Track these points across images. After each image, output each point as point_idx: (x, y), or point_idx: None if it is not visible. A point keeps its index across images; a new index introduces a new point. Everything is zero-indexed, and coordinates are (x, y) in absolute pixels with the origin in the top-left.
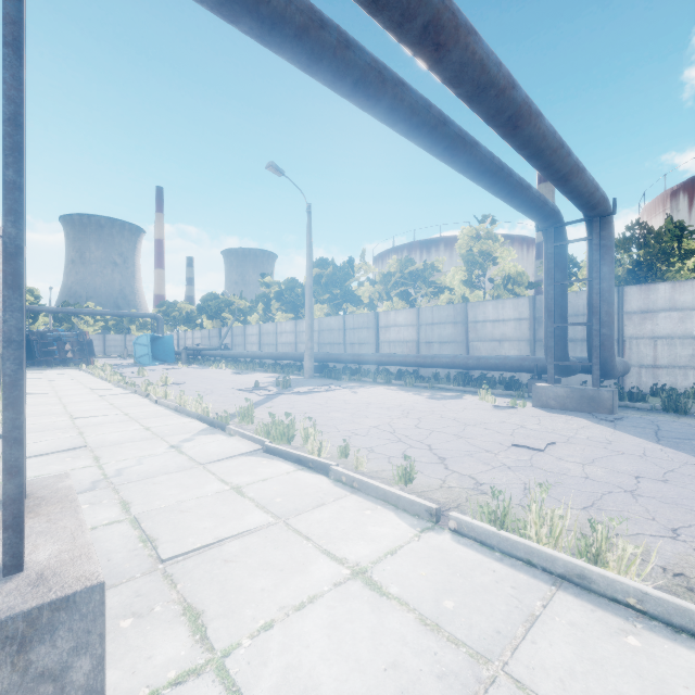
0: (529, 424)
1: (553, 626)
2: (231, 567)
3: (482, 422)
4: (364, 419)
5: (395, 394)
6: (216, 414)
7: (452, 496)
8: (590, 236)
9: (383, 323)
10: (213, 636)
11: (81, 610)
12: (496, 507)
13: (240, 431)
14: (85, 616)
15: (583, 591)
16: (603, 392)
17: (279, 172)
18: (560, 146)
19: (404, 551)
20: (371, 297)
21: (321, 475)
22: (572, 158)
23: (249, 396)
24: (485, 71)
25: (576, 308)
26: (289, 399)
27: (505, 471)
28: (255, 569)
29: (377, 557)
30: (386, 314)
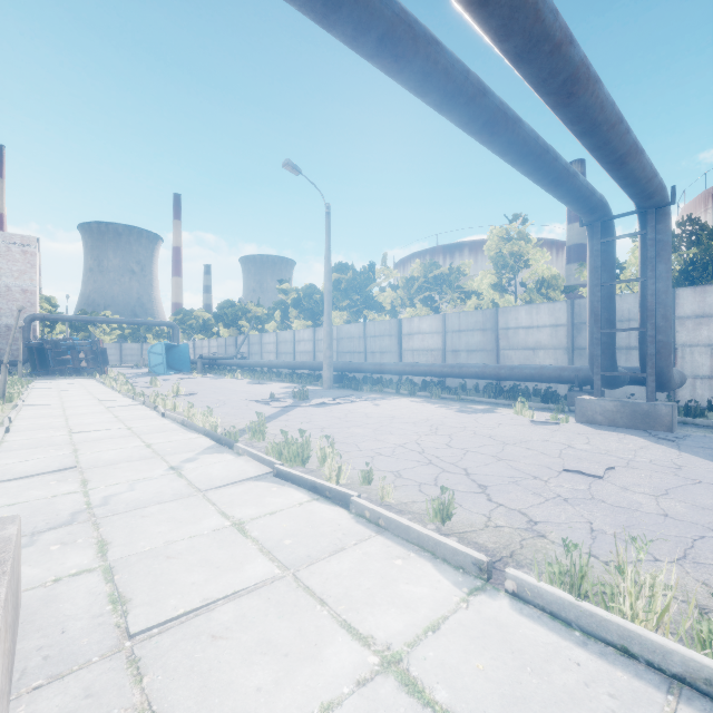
0: (577, 443)
1: None
2: (220, 648)
3: (523, 441)
4: (388, 436)
5: (421, 407)
6: (224, 429)
7: (502, 540)
8: (644, 230)
9: (406, 330)
10: None
11: None
12: (574, 568)
13: (249, 450)
14: None
15: None
16: (660, 407)
17: (296, 170)
18: (619, 120)
19: (450, 625)
20: (393, 303)
21: (340, 507)
22: (631, 135)
23: (263, 409)
24: (540, 18)
25: (620, 313)
26: (306, 411)
27: (562, 505)
28: (251, 652)
29: (414, 635)
30: (409, 321)
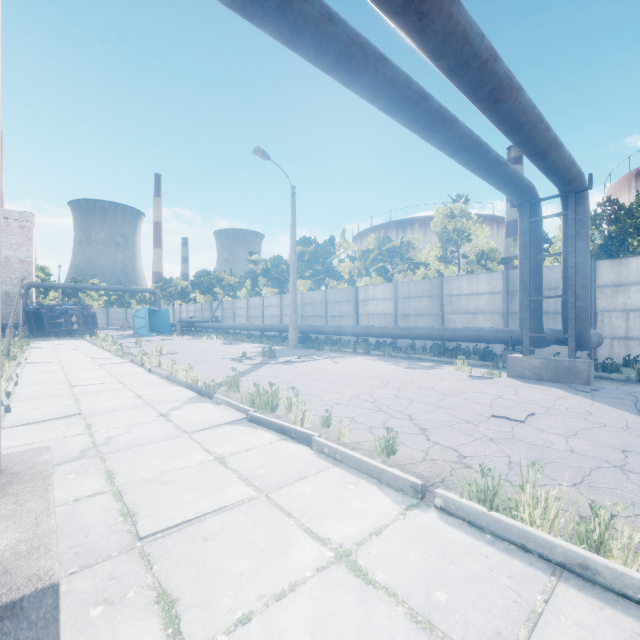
0: (506, 394)
1: (558, 626)
2: (210, 546)
3: (460, 393)
4: (345, 389)
5: (374, 364)
6: (204, 383)
7: (435, 470)
8: (565, 211)
9: (362, 296)
10: (186, 631)
11: (30, 617)
12: (486, 486)
13: (226, 400)
14: (34, 623)
15: (587, 583)
16: (579, 363)
17: (265, 156)
18: (540, 120)
19: (389, 531)
20: (351, 272)
21: (304, 445)
22: (551, 133)
23: (236, 366)
24: (468, 42)
25: (548, 282)
26: (274, 368)
27: (487, 443)
28: (235, 549)
29: (361, 538)
30: (365, 288)
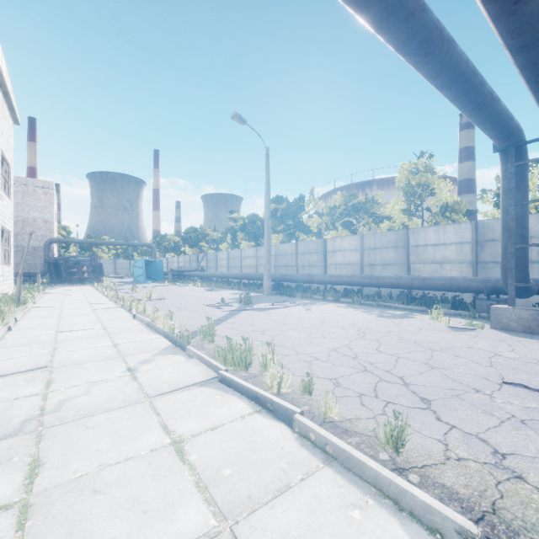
0: (502, 350)
1: None
2: None
3: (448, 347)
4: (321, 340)
5: (346, 312)
6: (179, 332)
7: (473, 482)
8: None
9: (330, 248)
10: None
11: None
12: None
13: (198, 354)
14: None
15: None
16: None
17: (242, 121)
18: None
19: None
20: (319, 226)
21: (283, 423)
22: None
23: (214, 312)
24: None
25: None
26: (249, 315)
27: (523, 430)
28: None
29: None
30: (332, 240)
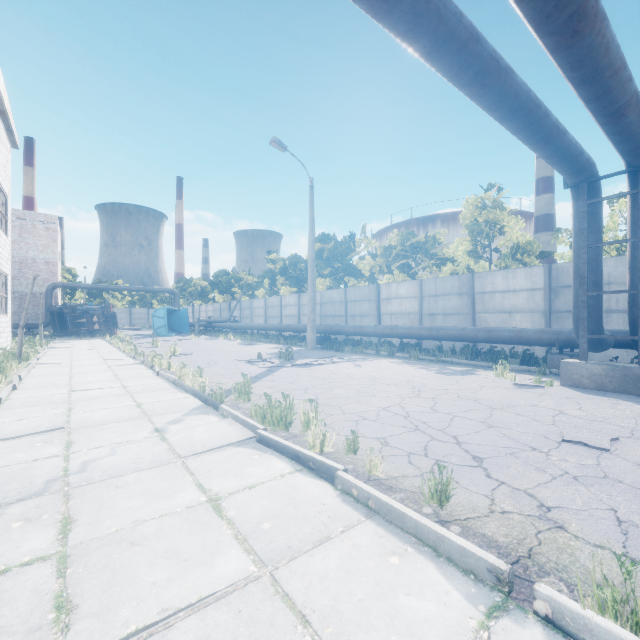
0: (568, 408)
1: None
2: None
3: (510, 405)
4: (371, 398)
5: (401, 368)
6: (211, 390)
7: (514, 532)
8: (635, 189)
9: (385, 295)
10: None
11: None
12: None
13: (233, 413)
14: None
15: None
16: None
17: (282, 147)
18: (623, 65)
19: None
20: (372, 270)
21: (325, 481)
22: (633, 84)
23: (250, 369)
24: None
25: None
26: (290, 372)
27: (573, 485)
28: None
29: None
30: (387, 286)
